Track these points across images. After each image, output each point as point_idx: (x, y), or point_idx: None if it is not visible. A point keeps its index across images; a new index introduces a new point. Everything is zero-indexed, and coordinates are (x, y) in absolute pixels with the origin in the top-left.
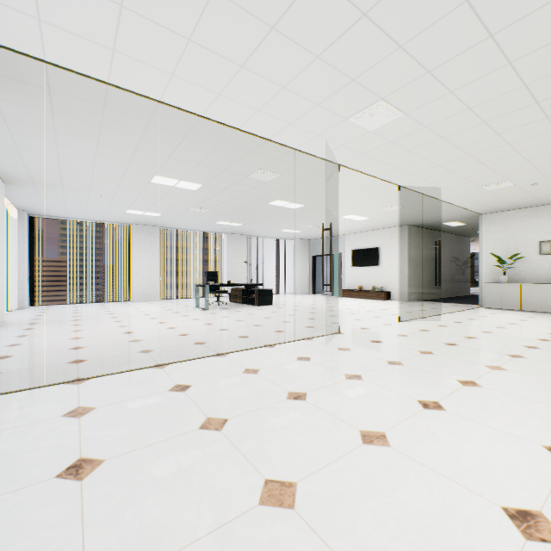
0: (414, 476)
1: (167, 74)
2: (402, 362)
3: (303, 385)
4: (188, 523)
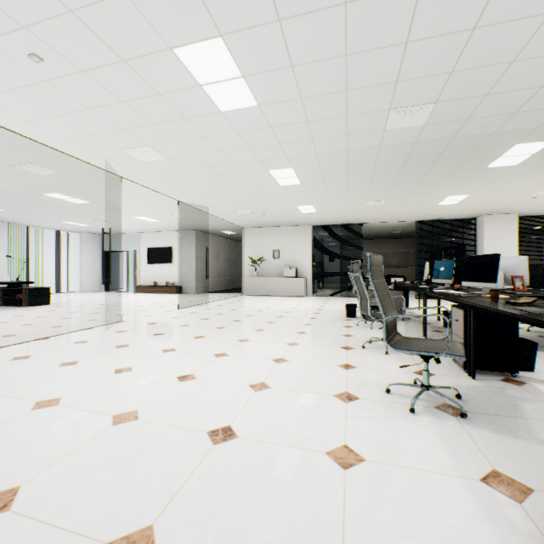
0: (140, 378)
1: None
2: (165, 333)
3: (77, 357)
4: None
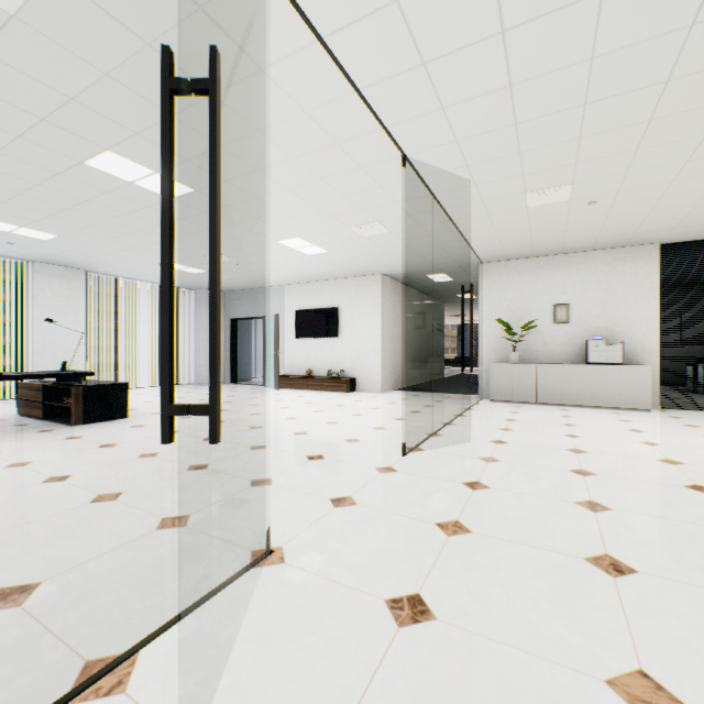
0: None
1: None
2: None
3: None
4: None
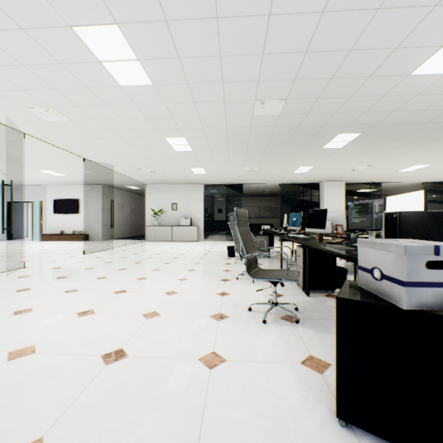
0: (40, 317)
1: None
2: (69, 276)
3: None
4: None
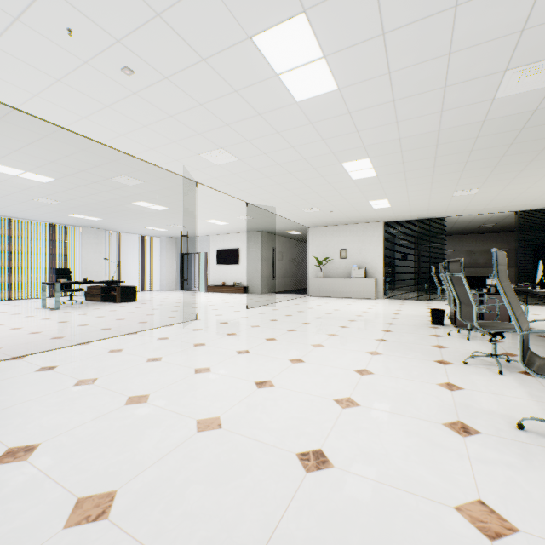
0: (219, 380)
1: (30, 93)
2: (237, 333)
3: (160, 353)
4: (78, 420)
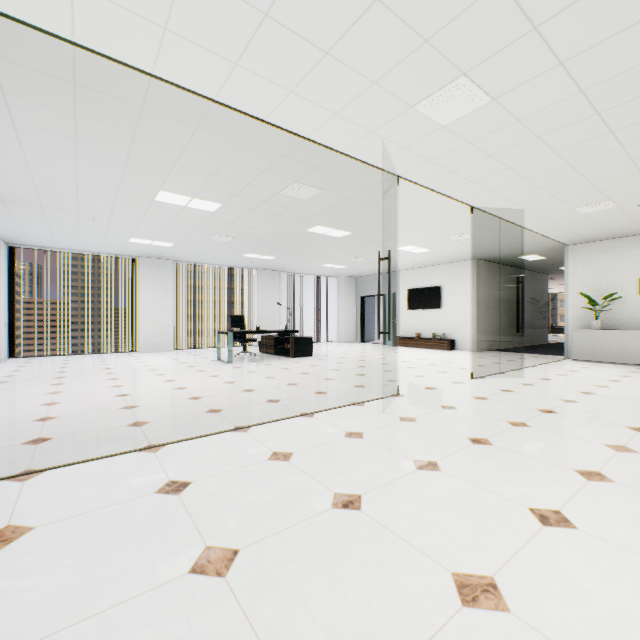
0: None
1: (157, 27)
2: (490, 439)
3: (355, 480)
4: None
